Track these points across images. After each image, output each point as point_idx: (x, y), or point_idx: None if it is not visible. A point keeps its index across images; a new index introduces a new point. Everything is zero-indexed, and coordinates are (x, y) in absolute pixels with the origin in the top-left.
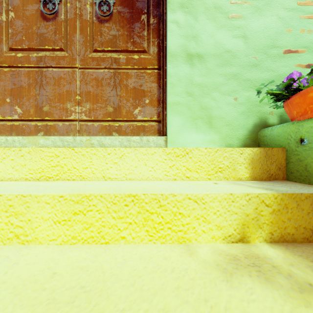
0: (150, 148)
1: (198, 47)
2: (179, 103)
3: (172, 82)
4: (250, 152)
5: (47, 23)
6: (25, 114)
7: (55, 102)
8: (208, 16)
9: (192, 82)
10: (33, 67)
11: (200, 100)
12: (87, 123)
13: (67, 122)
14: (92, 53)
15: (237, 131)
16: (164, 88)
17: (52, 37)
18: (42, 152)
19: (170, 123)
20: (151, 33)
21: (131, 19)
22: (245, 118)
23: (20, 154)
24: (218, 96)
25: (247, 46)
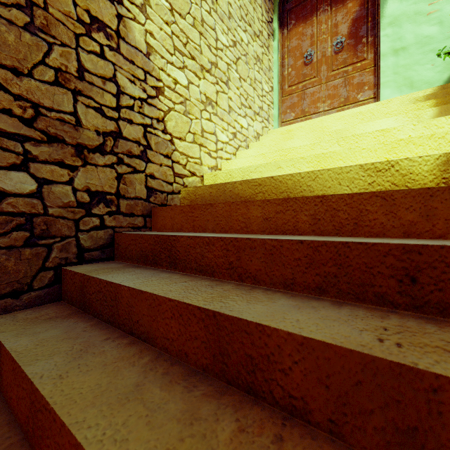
0: (367, 105)
1: (402, 43)
2: (388, 81)
3: (383, 71)
4: (431, 90)
5: (307, 67)
6: (296, 116)
7: (311, 105)
8: (409, 22)
9: (397, 66)
10: (300, 92)
11: (403, 74)
12: (328, 112)
13: (317, 113)
14: (331, 73)
15: (434, 85)
16: (378, 76)
17: (309, 73)
18: (315, 120)
19: (381, 94)
20: (369, 47)
21: (356, 44)
22: (441, 75)
23: (306, 123)
24: (418, 67)
25: (442, 28)
